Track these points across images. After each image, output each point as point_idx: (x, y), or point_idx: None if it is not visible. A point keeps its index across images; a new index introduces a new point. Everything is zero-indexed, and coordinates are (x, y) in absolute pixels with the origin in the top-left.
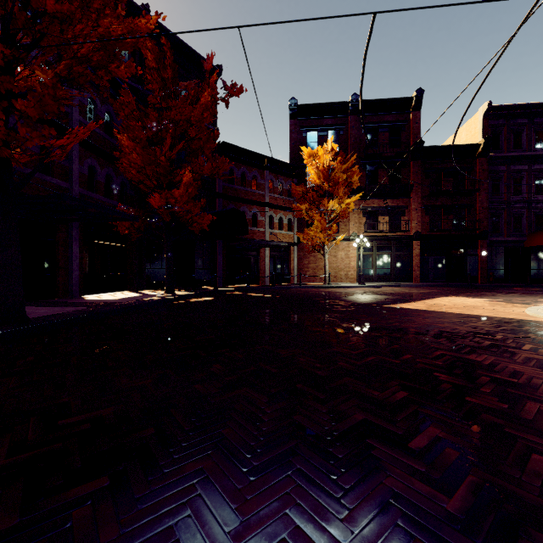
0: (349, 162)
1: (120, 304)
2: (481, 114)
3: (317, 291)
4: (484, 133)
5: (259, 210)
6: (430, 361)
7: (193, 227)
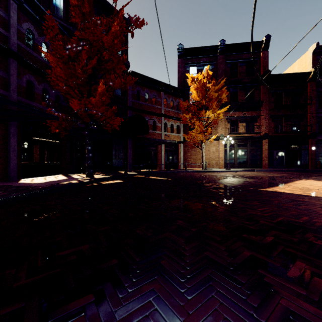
0: (219, 84)
1: (37, 188)
2: (310, 52)
3: (198, 174)
4: (313, 65)
5: (157, 119)
6: None
7: (107, 127)
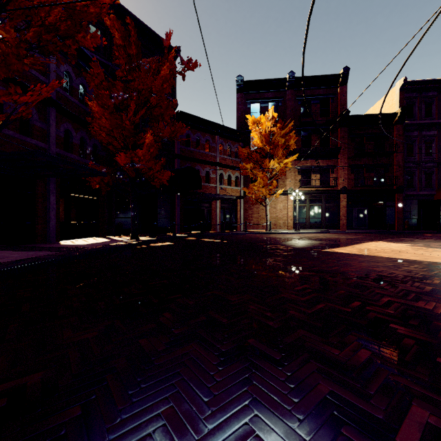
0: (287, 128)
1: (89, 248)
2: (398, 88)
3: (260, 237)
4: (400, 104)
5: (211, 169)
6: (381, 309)
7: (155, 182)
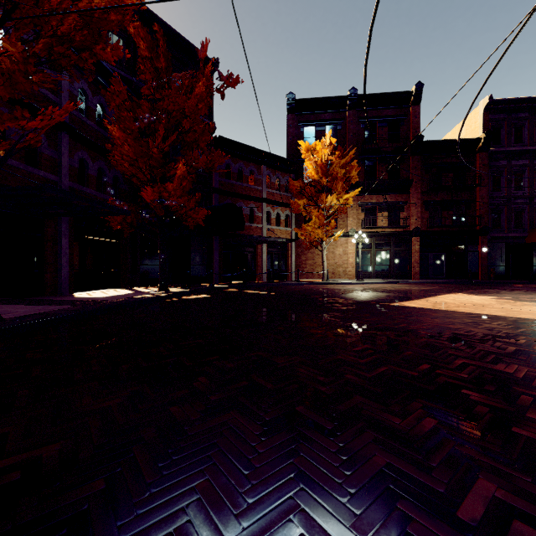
0: (347, 157)
1: (109, 302)
2: (481, 109)
3: (315, 288)
4: (485, 127)
5: (256, 206)
6: (453, 372)
7: (188, 222)
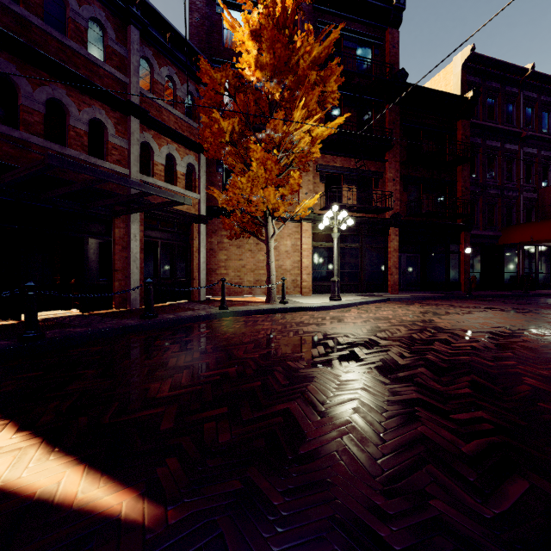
0: (325, 43)
1: None
2: (459, 64)
3: (292, 335)
4: (463, 90)
5: (111, 118)
6: None
7: None
